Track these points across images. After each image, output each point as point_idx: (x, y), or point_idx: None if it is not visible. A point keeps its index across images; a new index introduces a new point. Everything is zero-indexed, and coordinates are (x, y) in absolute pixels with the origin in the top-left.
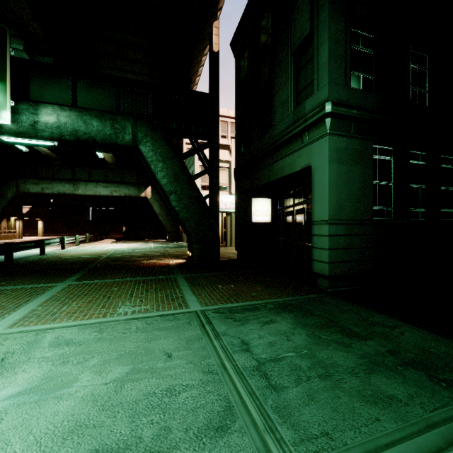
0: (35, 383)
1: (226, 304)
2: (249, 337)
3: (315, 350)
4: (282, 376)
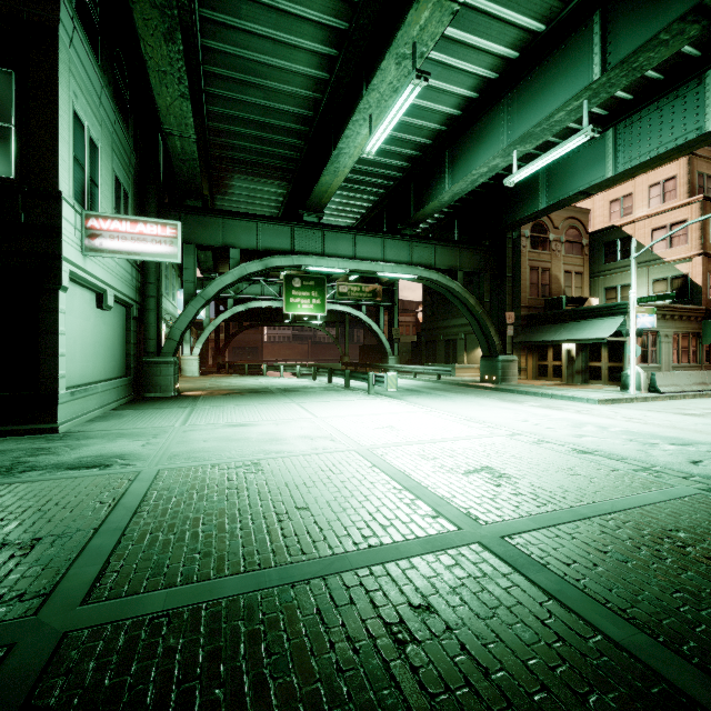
0: (277, 435)
1: (96, 476)
2: (134, 448)
3: (99, 444)
4: (146, 437)
